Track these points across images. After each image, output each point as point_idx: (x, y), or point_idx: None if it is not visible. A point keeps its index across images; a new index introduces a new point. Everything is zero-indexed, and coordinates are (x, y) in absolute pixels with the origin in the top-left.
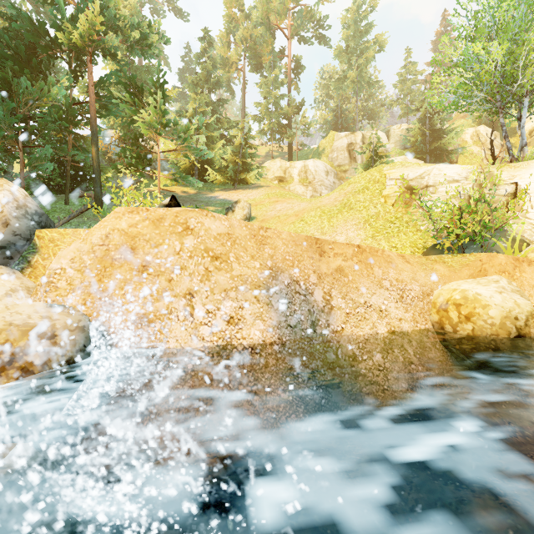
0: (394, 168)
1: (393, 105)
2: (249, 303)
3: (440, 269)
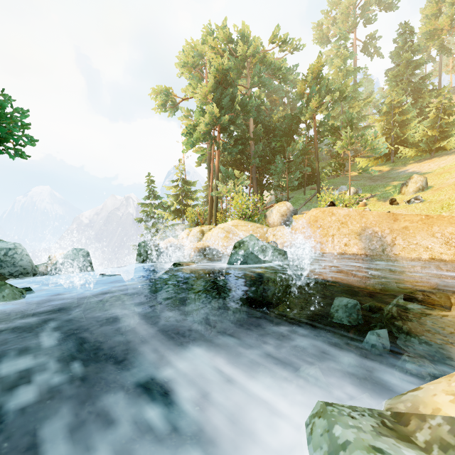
0: None
1: None
2: (352, 239)
3: None
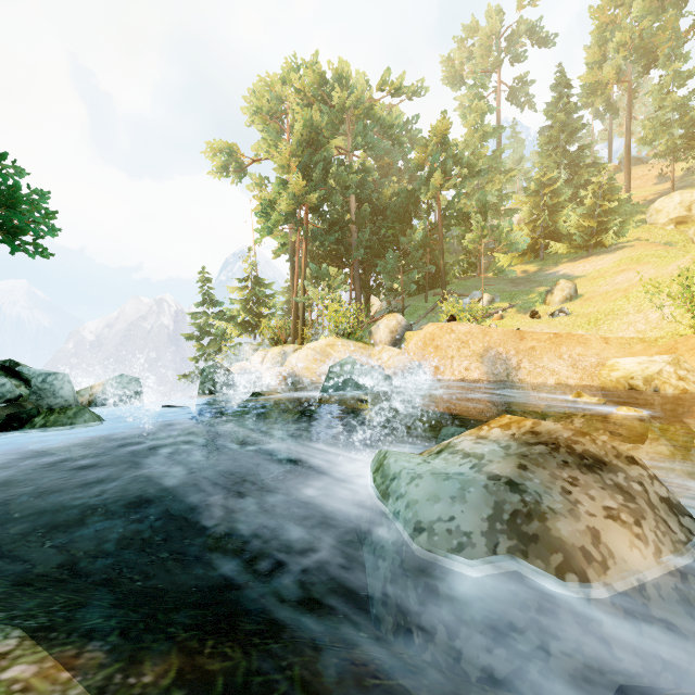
0: None
1: None
2: (473, 362)
3: (636, 348)
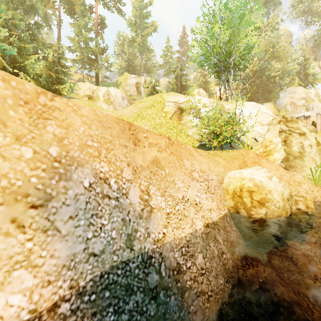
0: (169, 95)
1: (160, 67)
2: None
3: (221, 161)
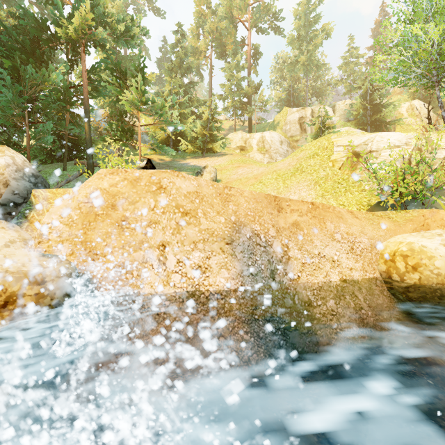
0: (340, 136)
1: (338, 84)
2: (215, 253)
3: (386, 224)
